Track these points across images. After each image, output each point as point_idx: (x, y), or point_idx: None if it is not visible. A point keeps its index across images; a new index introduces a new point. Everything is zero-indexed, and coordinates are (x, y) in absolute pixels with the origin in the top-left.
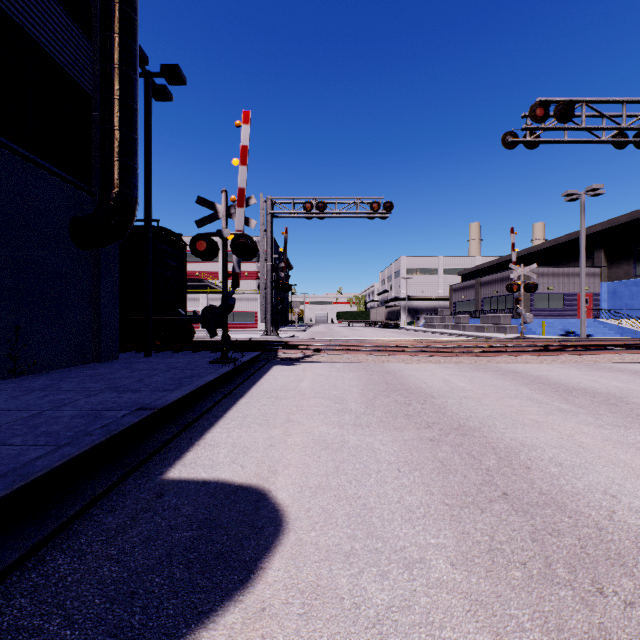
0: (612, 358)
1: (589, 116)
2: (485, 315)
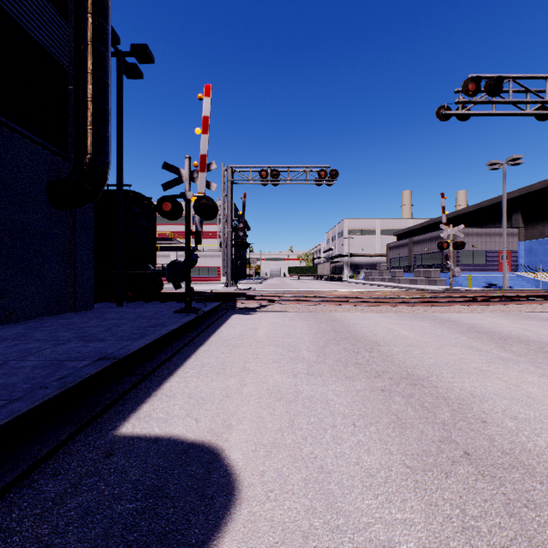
0: (535, 308)
1: (515, 91)
2: (417, 270)
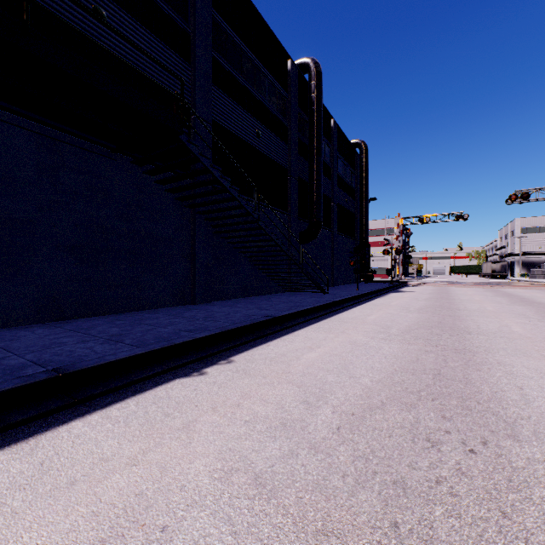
0: None
1: None
2: None
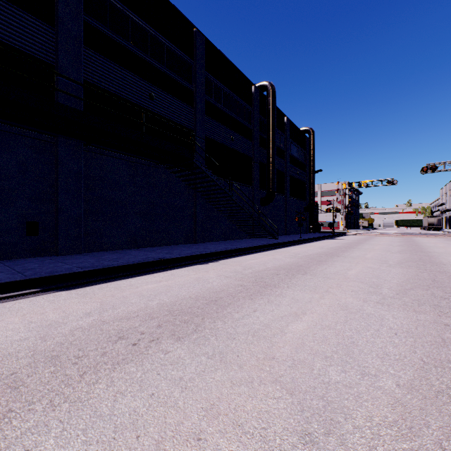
0: None
1: None
2: None
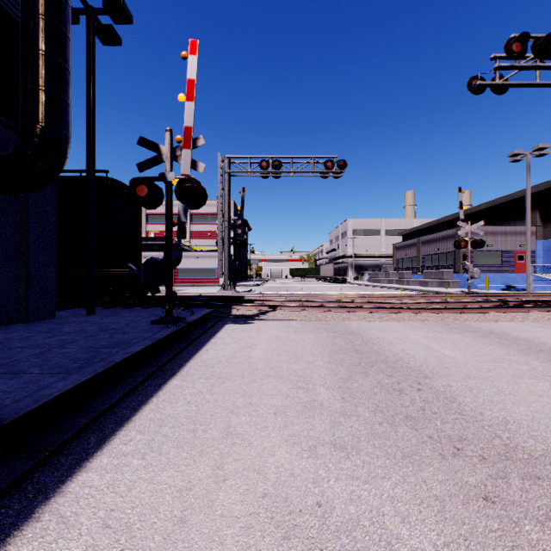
0: None
1: None
2: (428, 271)
